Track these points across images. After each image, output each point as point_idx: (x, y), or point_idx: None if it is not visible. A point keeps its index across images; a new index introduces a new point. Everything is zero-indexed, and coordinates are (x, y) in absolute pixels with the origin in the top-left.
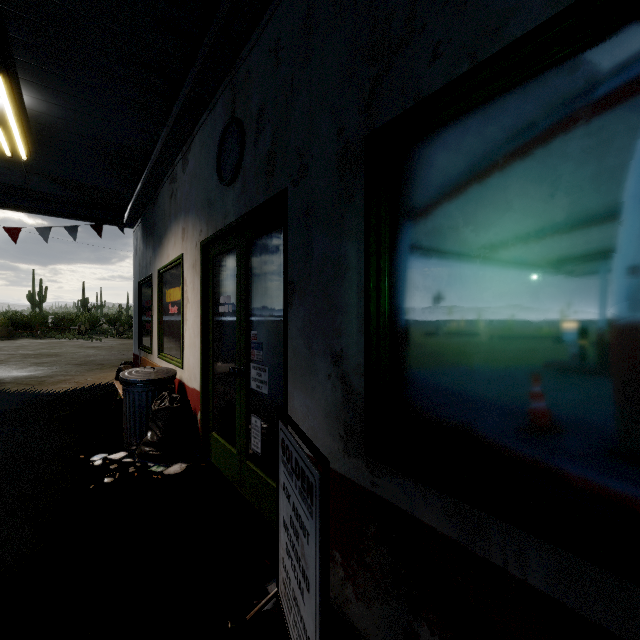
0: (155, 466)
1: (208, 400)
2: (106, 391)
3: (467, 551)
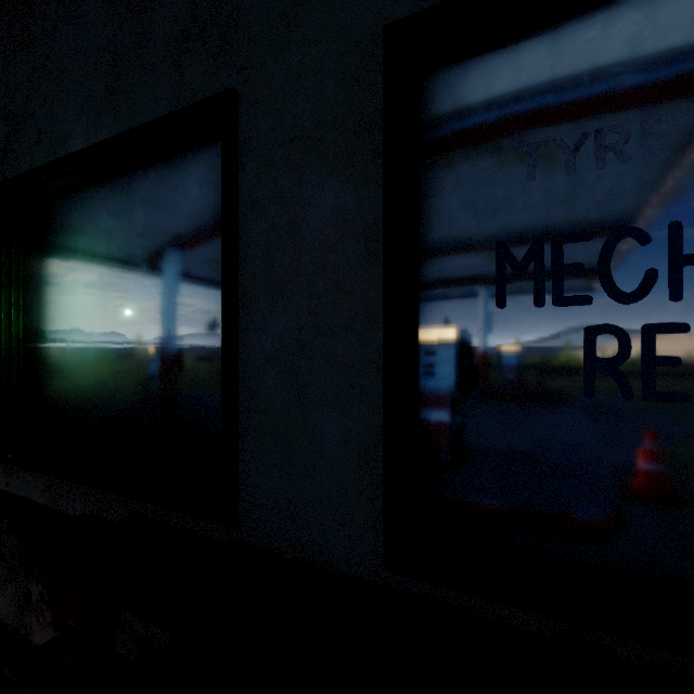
0: None
1: None
2: None
3: (53, 510)
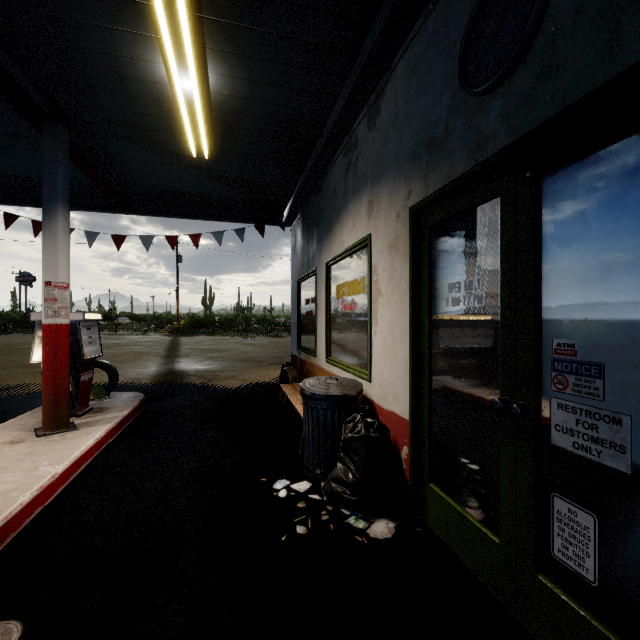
0: (352, 516)
1: (419, 433)
2: (269, 391)
3: None
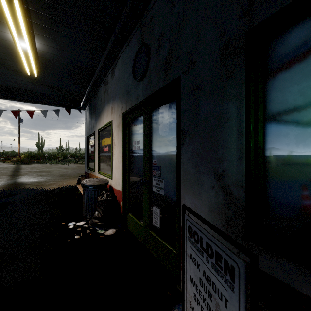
0: (99, 230)
1: (126, 196)
2: (72, 189)
3: None
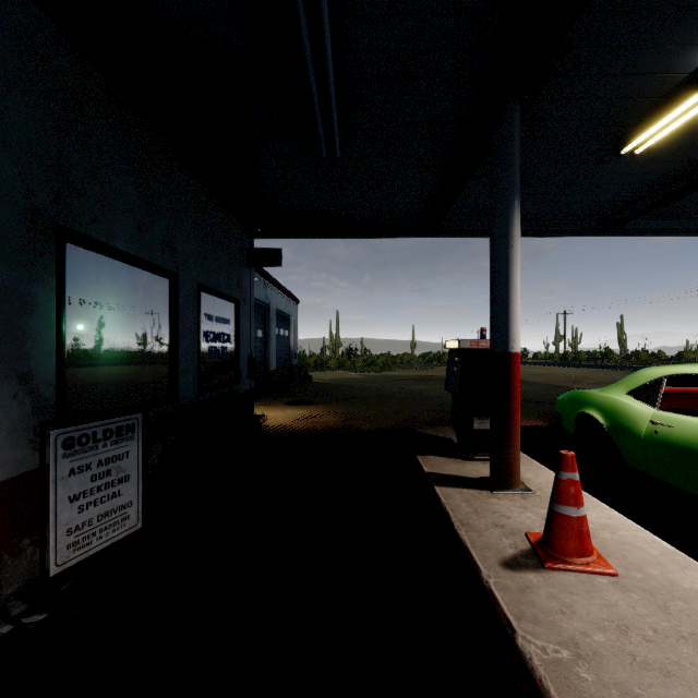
0: None
1: None
2: None
3: None
